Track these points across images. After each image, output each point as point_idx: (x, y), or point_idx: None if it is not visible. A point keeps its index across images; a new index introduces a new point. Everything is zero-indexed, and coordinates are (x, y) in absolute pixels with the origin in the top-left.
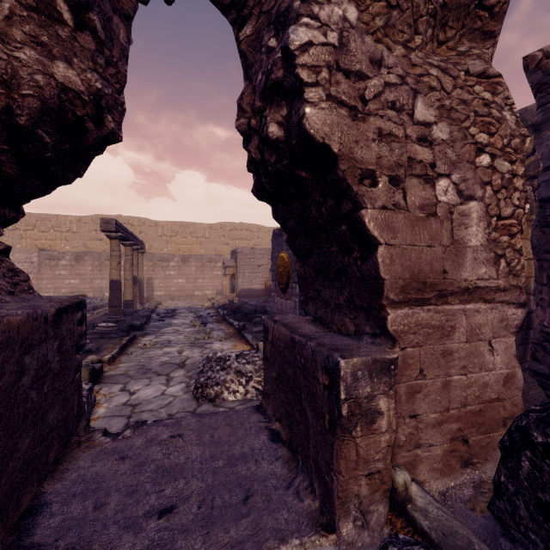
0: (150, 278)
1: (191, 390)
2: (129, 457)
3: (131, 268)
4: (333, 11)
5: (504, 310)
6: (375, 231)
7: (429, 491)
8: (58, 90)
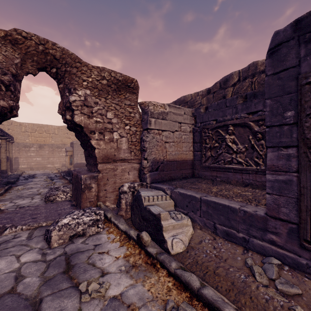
0: (17, 157)
1: (43, 200)
2: (19, 213)
3: (5, 152)
4: (82, 92)
5: (133, 164)
6: (94, 145)
7: (109, 208)
8: (1, 108)
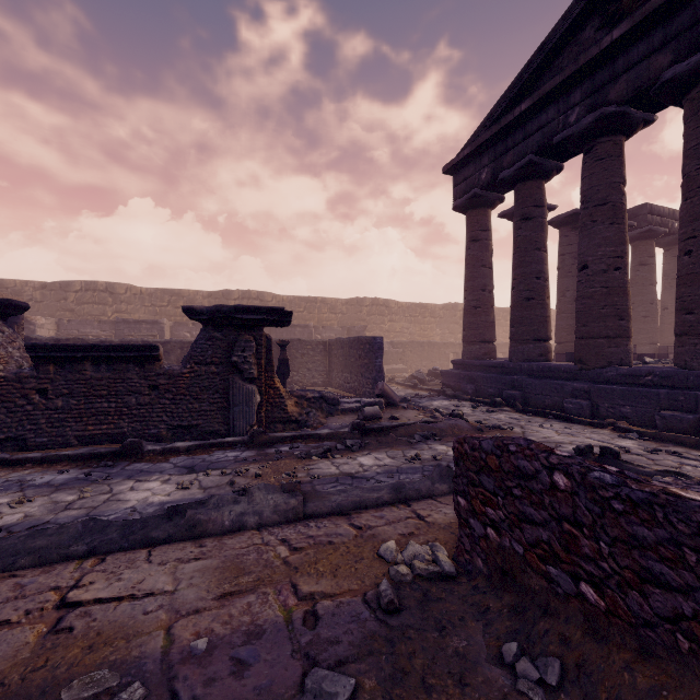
0: None
1: None
2: None
3: None
4: None
5: None
6: None
7: None
8: None
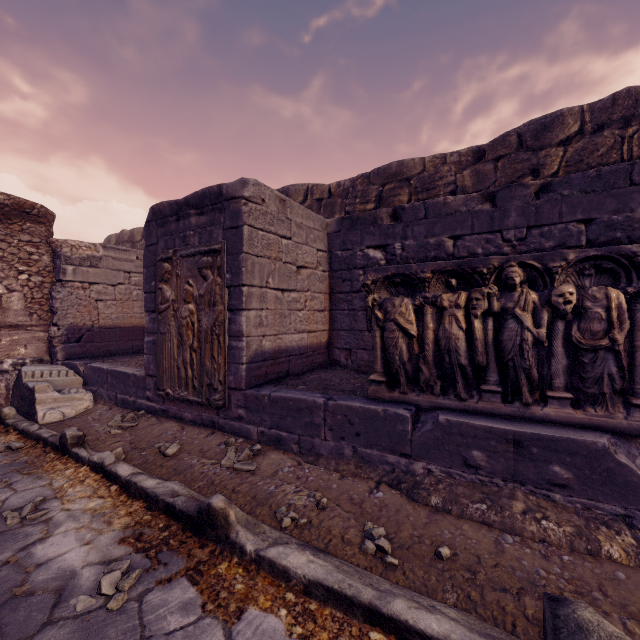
0: None
1: None
2: None
3: None
4: None
5: (35, 333)
6: None
7: None
8: None
